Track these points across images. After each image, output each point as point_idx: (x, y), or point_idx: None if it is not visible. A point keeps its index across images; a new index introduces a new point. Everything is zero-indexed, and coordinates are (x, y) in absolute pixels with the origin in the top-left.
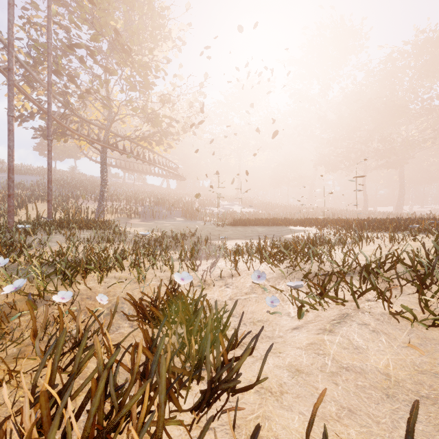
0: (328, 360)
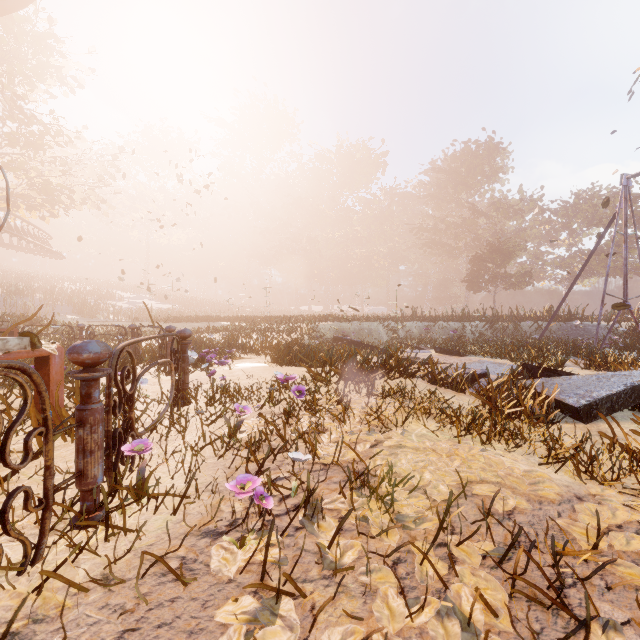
0: None
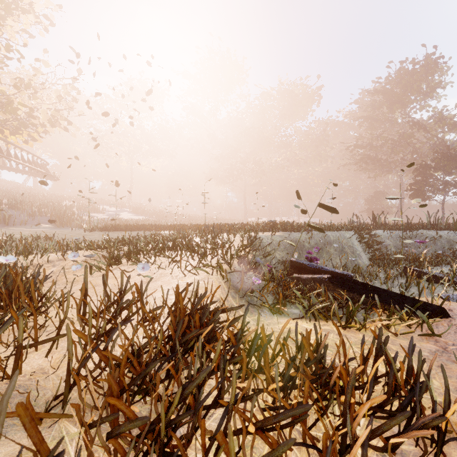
0: (89, 285)
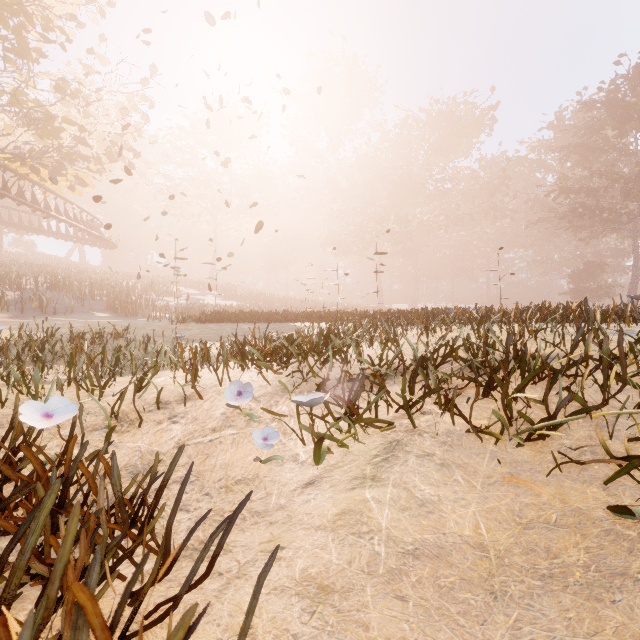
0: (379, 543)
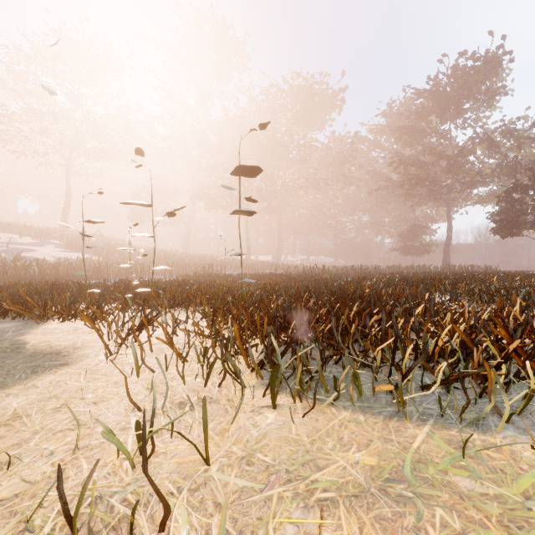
0: None
